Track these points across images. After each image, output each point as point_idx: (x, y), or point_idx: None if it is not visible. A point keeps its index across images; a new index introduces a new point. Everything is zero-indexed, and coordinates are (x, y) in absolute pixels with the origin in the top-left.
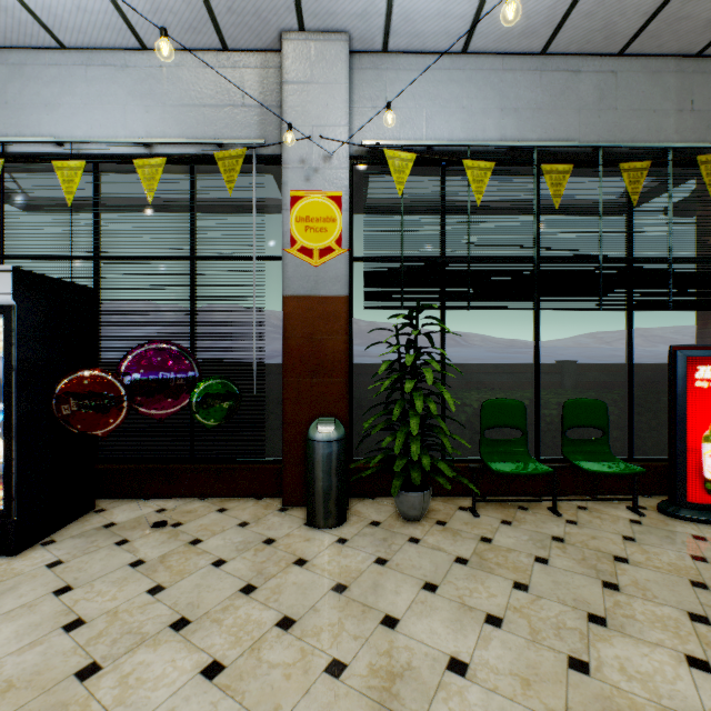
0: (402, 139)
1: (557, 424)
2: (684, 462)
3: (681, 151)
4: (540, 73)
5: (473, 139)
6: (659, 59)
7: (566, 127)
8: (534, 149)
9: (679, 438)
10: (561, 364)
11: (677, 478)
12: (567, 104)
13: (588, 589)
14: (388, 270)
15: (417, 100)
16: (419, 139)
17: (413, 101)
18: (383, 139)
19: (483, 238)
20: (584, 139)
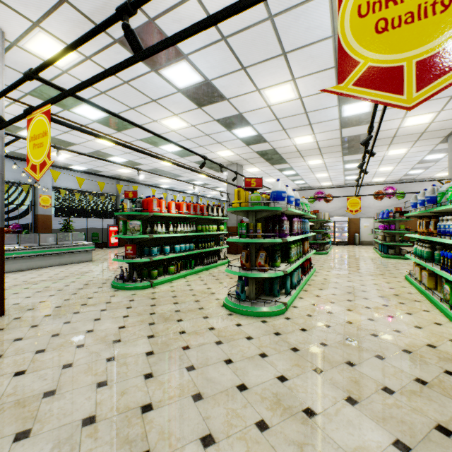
0: (62, 185)
1: (91, 238)
2: (109, 241)
3: (110, 194)
4: (88, 178)
5: (76, 187)
6: (107, 179)
7: (92, 187)
8: (87, 191)
9: (108, 237)
10: (91, 229)
11: (108, 243)
12: (93, 184)
13: (95, 252)
14: (60, 210)
15: (65, 179)
16: (65, 186)
17: (64, 179)
18: (58, 185)
19: (78, 205)
20: (96, 190)
